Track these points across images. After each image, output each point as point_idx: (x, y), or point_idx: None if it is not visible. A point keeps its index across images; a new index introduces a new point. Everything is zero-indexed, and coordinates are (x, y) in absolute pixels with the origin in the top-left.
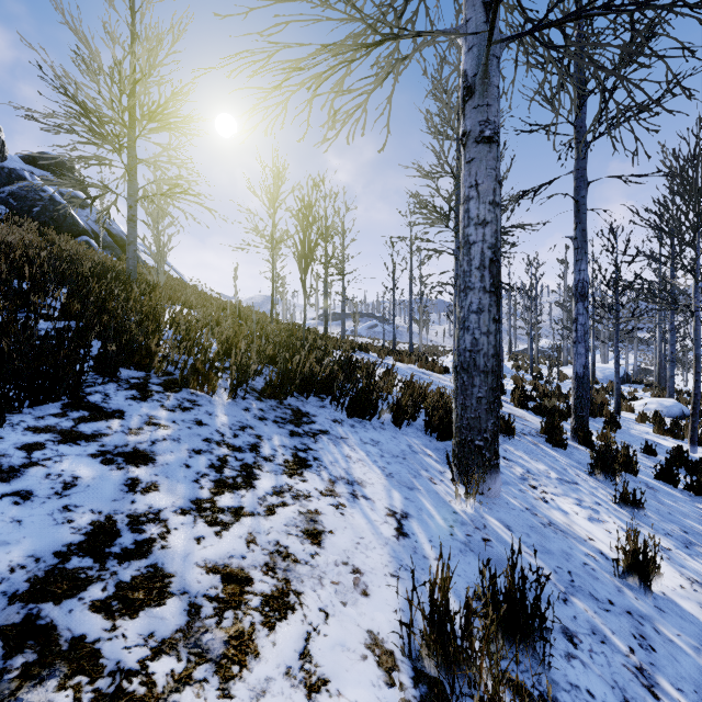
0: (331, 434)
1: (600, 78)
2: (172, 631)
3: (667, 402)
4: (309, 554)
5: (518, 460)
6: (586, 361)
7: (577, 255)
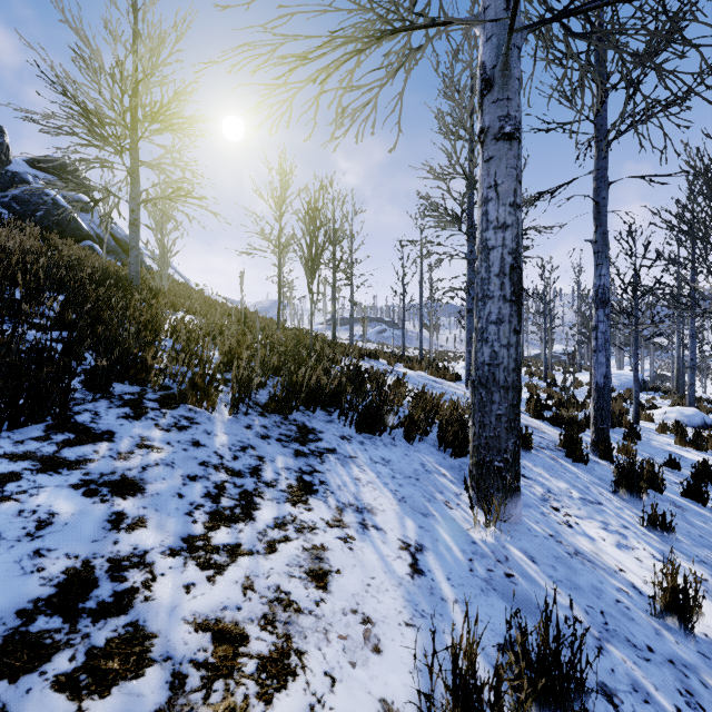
0: (339, 453)
1: (628, 70)
2: (150, 711)
3: (688, 410)
4: (314, 601)
5: (537, 477)
6: (607, 371)
7: (597, 259)
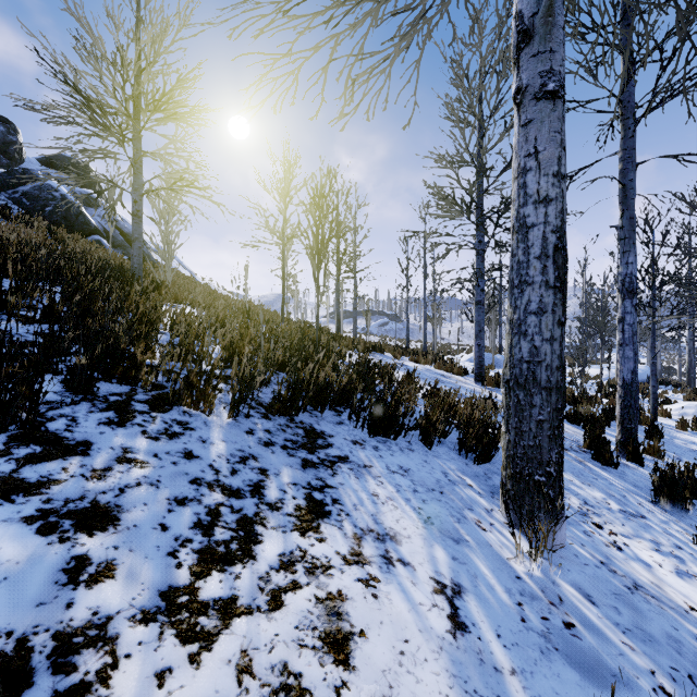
0: (352, 462)
1: (683, 22)
2: None
3: None
4: (333, 687)
5: (569, 486)
6: (634, 366)
7: (624, 245)
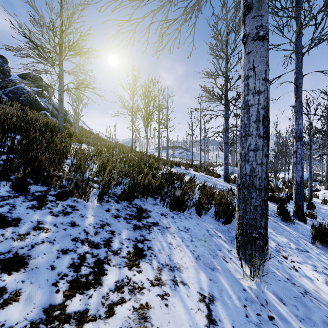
0: (160, 225)
1: None
2: None
3: None
4: None
5: (270, 235)
6: (302, 174)
7: (296, 115)
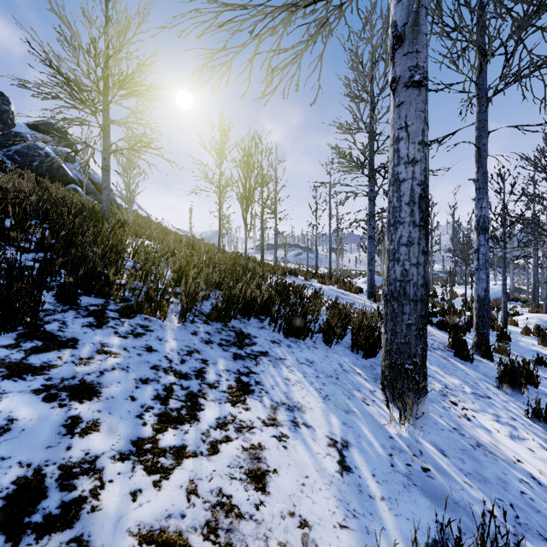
0: (271, 356)
1: (516, 29)
2: None
3: (545, 317)
4: (254, 504)
5: (434, 375)
6: (487, 285)
7: (479, 194)
